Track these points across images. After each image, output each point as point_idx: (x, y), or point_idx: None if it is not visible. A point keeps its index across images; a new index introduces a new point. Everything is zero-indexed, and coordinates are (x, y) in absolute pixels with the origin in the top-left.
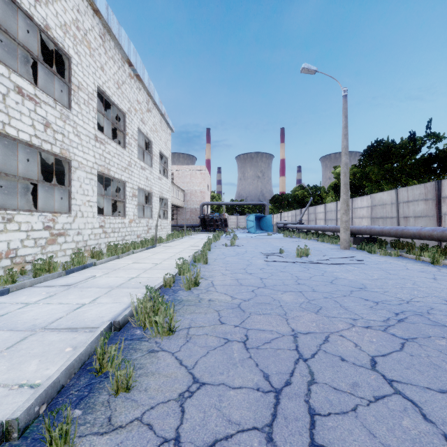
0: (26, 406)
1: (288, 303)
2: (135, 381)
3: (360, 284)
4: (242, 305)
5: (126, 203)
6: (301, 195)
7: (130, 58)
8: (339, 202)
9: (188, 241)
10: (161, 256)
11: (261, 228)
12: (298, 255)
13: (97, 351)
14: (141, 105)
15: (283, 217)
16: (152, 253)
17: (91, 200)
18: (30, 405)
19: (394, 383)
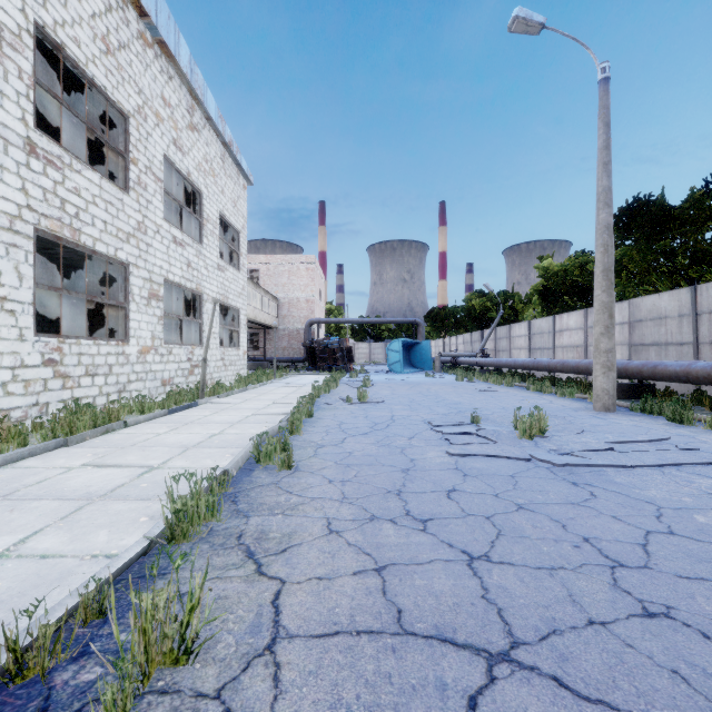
0: None
1: None
2: None
3: None
4: None
5: (130, 311)
6: (480, 308)
7: None
8: (559, 317)
9: (276, 390)
10: (186, 436)
11: (412, 363)
12: (524, 432)
13: None
14: (173, 110)
15: (448, 345)
16: (174, 424)
17: (11, 298)
18: None
19: None
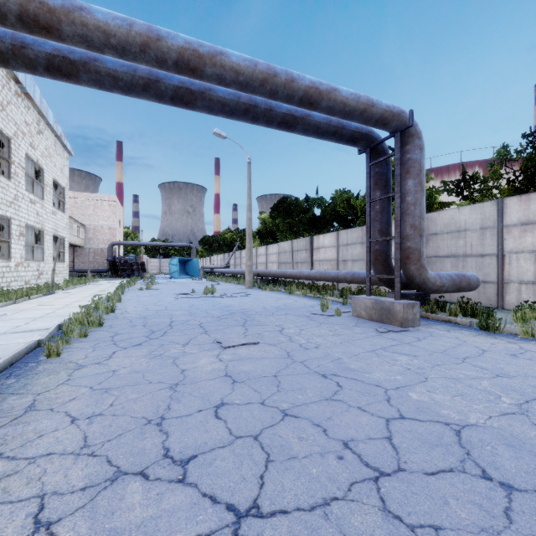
0: (43, 338)
1: (177, 314)
2: (89, 333)
3: (230, 305)
4: (146, 317)
5: (11, 243)
6: (230, 239)
7: (18, 75)
8: (258, 248)
9: (96, 287)
10: (68, 300)
11: (187, 272)
12: (205, 293)
13: (66, 325)
14: (30, 126)
15: (213, 261)
16: (54, 298)
17: None
18: (45, 338)
19: (203, 326)
